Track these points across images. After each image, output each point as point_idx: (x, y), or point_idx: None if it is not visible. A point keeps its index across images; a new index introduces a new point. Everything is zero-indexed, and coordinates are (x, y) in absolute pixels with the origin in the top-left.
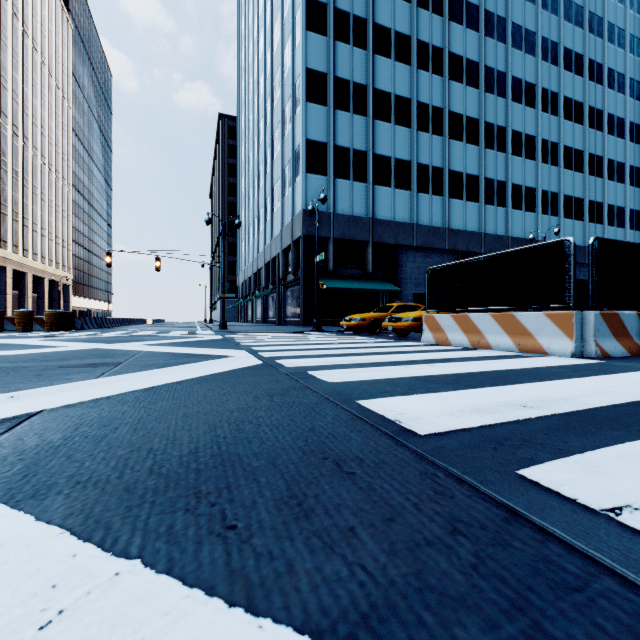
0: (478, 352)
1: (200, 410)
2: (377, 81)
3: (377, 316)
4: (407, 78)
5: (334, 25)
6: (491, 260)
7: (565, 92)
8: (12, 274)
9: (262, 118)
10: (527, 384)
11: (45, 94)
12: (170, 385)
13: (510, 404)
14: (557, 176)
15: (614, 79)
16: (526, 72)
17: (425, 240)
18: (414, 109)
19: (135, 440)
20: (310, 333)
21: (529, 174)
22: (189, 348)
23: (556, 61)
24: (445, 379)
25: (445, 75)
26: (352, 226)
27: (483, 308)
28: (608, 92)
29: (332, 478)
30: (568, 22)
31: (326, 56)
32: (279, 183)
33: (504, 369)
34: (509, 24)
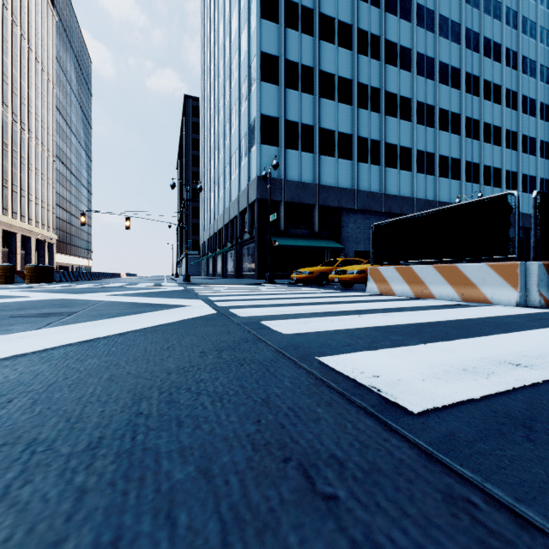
0: (424, 301)
1: (132, 370)
2: (322, 64)
3: (324, 269)
4: (349, 62)
5: (285, 14)
6: (434, 215)
7: (485, 76)
8: (2, 234)
9: (222, 97)
10: (497, 335)
11: (32, 76)
12: (112, 337)
13: (498, 362)
14: (478, 149)
15: (527, 65)
16: (452, 58)
17: (364, 204)
18: (355, 89)
19: (21, 422)
20: (264, 285)
21: (454, 147)
22: (149, 298)
23: (477, 49)
24: (406, 330)
25: (382, 59)
26: (301, 191)
27: (426, 260)
28: (522, 76)
29: (300, 512)
30: (488, 15)
31: (278, 41)
32: (236, 154)
33: (460, 318)
34: (437, 16)
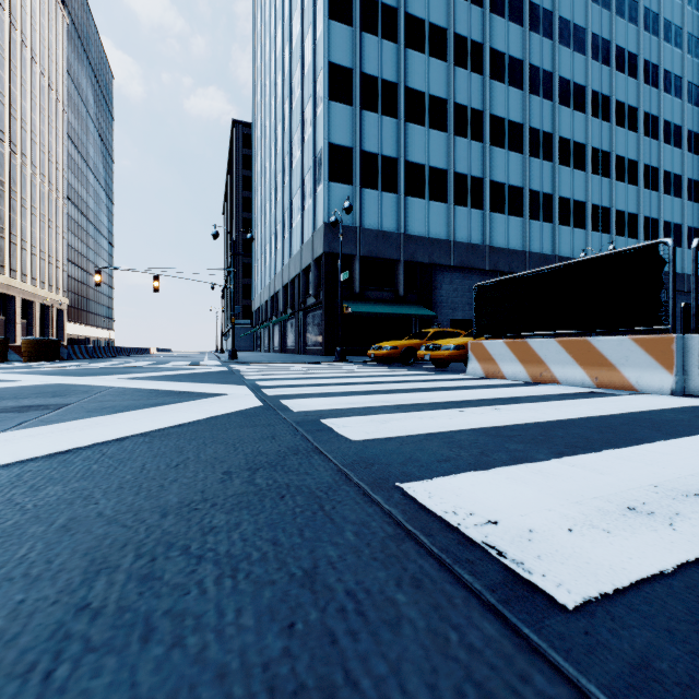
0: (545, 388)
1: (106, 509)
2: (409, 79)
3: (411, 344)
4: (443, 76)
5: (360, 14)
6: (557, 272)
7: (617, 95)
8: None
9: (280, 122)
10: (661, 443)
11: (36, 95)
12: (101, 446)
13: (679, 492)
14: (609, 189)
15: (671, 82)
16: (575, 72)
17: (463, 259)
18: (451, 111)
19: None
20: (332, 364)
21: (578, 186)
22: (176, 383)
23: (608, 61)
24: (527, 433)
25: (485, 74)
26: (381, 242)
27: (546, 332)
28: (664, 96)
29: None
30: (621, 18)
31: (351, 49)
32: (298, 194)
33: (600, 414)
34: (556, 18)
